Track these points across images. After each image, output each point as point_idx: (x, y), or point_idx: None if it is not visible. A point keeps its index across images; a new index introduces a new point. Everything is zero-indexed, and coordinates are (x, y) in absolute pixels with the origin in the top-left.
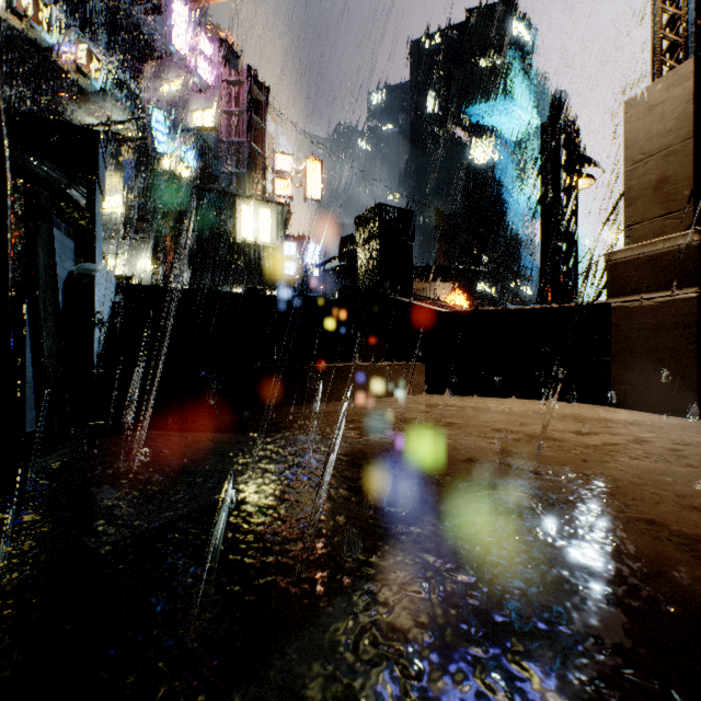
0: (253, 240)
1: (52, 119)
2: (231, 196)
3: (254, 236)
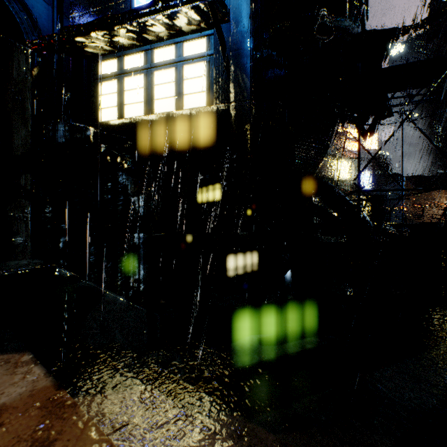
0: (342, 178)
1: (379, 195)
2: (332, 159)
3: (342, 176)
